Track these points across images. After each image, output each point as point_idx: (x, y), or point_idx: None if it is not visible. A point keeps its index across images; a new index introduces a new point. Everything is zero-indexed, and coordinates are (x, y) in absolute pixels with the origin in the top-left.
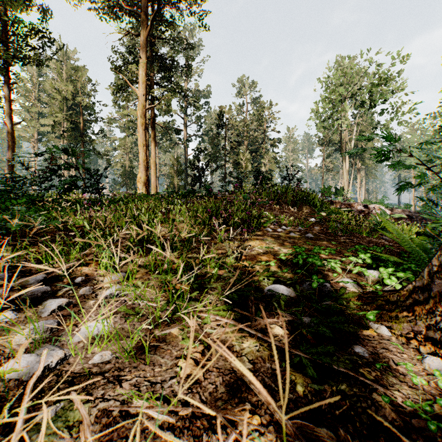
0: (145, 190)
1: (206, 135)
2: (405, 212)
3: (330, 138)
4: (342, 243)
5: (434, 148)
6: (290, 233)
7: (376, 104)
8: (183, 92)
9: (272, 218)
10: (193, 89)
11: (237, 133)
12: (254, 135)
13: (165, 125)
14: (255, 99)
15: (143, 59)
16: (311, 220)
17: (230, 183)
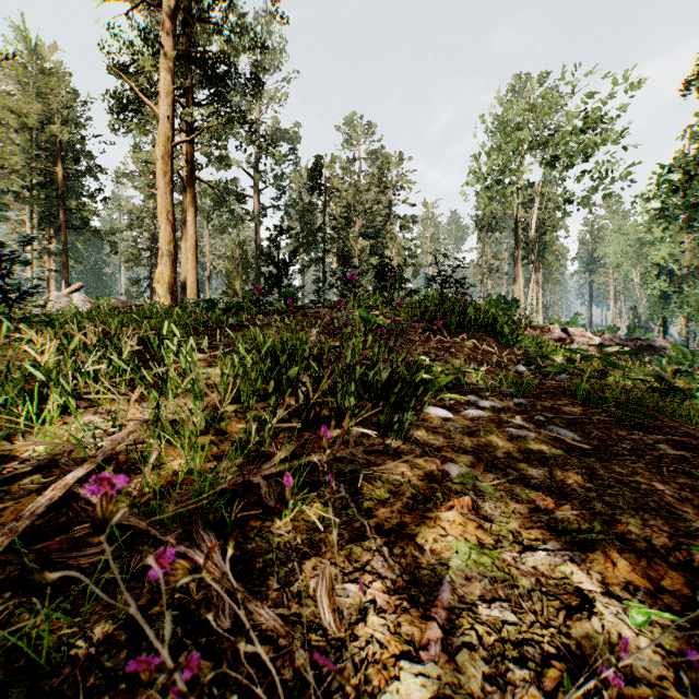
0: (171, 298)
1: (293, 208)
2: (614, 339)
3: (494, 219)
4: (693, 472)
5: (647, 240)
6: (509, 427)
7: (571, 163)
8: (247, 121)
9: (441, 372)
10: (269, 128)
11: (345, 205)
12: (373, 208)
13: (218, 184)
14: (374, 150)
15: (168, 49)
16: (517, 369)
17: (332, 286)
